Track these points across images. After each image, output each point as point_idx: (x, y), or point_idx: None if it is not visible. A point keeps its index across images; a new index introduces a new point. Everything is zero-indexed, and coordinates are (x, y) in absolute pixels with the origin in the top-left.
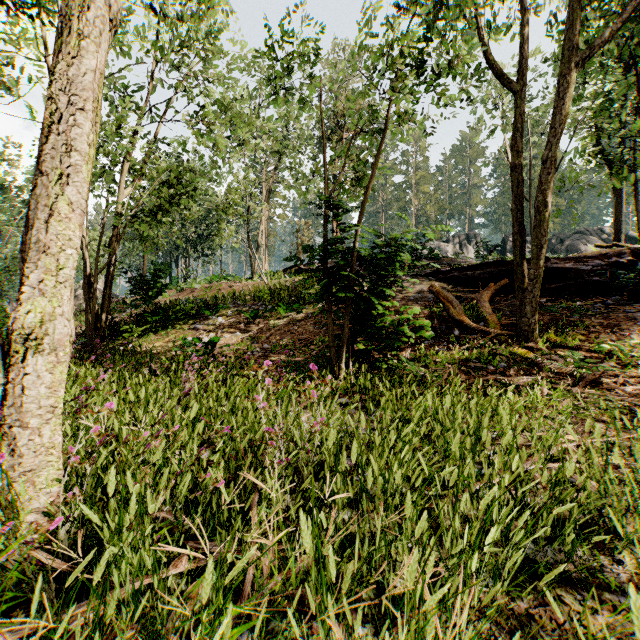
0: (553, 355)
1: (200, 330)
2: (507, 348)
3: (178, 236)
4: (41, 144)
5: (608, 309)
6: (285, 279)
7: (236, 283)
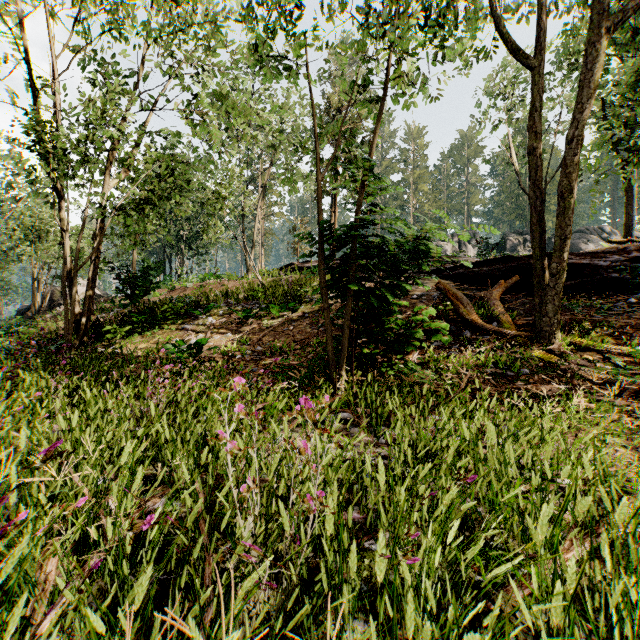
0: (579, 359)
1: (189, 331)
2: (528, 351)
3: (172, 234)
4: None
5: (632, 308)
6: (281, 277)
7: (230, 281)
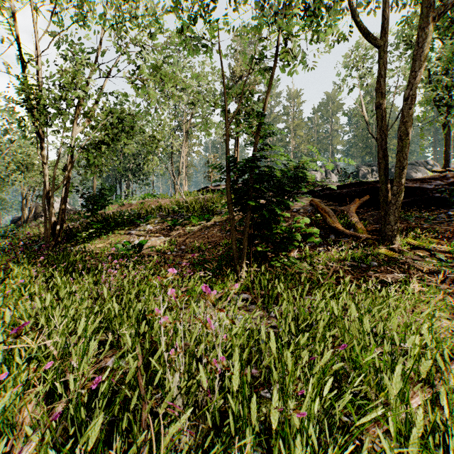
0: (413, 255)
1: (133, 234)
2: (376, 249)
3: (121, 166)
4: None
5: (450, 218)
6: (199, 196)
7: (162, 199)
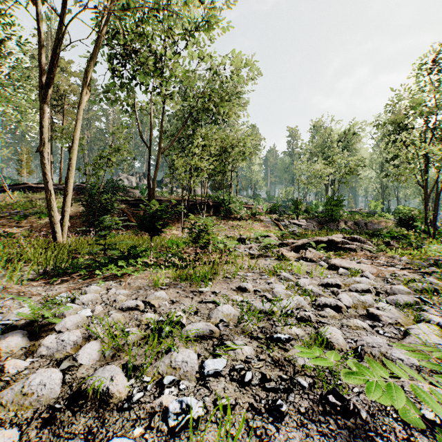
0: None
1: None
2: None
3: None
4: (65, 197)
5: (176, 218)
6: (27, 195)
7: None
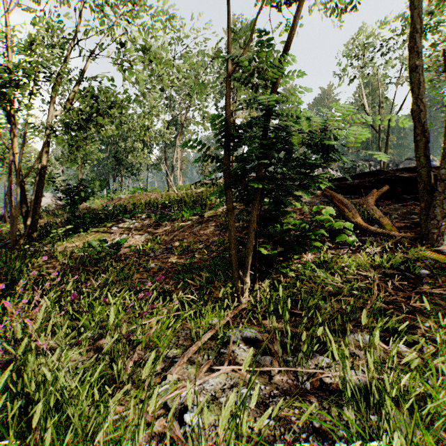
0: None
1: (115, 231)
2: (421, 253)
3: (113, 160)
4: None
5: None
6: (192, 190)
7: (153, 194)
